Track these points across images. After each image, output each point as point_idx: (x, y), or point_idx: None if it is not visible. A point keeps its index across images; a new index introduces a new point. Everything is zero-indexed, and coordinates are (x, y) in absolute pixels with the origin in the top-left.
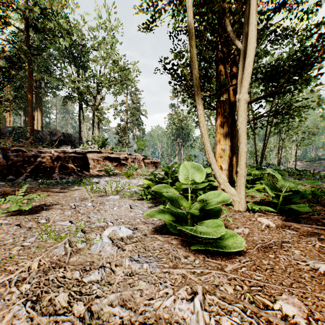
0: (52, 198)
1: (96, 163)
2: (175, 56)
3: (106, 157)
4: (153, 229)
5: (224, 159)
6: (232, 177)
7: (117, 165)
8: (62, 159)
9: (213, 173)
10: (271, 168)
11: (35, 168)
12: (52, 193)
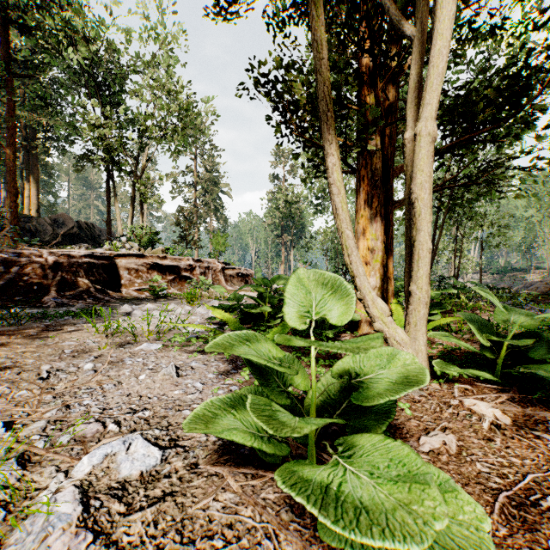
0: (8, 352)
1: (134, 275)
2: (278, 61)
3: (153, 265)
4: (219, 442)
5: (373, 268)
6: (386, 303)
7: (174, 280)
8: (64, 268)
9: (359, 296)
10: (447, 284)
11: (7, 286)
12: (18, 339)
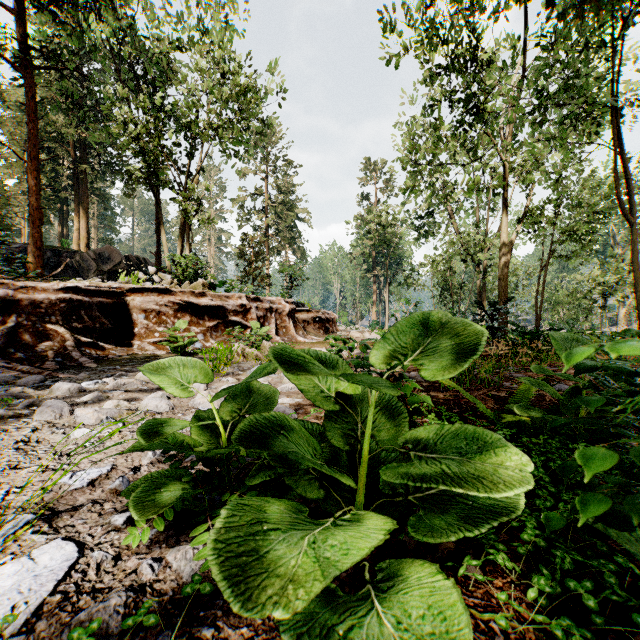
0: None
1: (154, 321)
2: None
3: (183, 305)
4: None
5: None
6: None
7: (217, 328)
8: (25, 308)
9: None
10: None
11: None
12: None
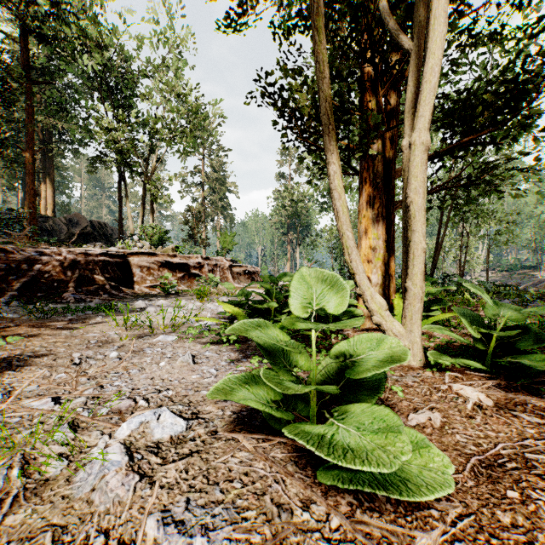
0: (41, 342)
1: (146, 273)
2: (284, 71)
3: (164, 263)
4: (234, 415)
5: (375, 266)
6: (388, 299)
7: (184, 277)
8: (81, 266)
9: (359, 292)
10: (452, 282)
11: (30, 283)
12: (47, 331)
